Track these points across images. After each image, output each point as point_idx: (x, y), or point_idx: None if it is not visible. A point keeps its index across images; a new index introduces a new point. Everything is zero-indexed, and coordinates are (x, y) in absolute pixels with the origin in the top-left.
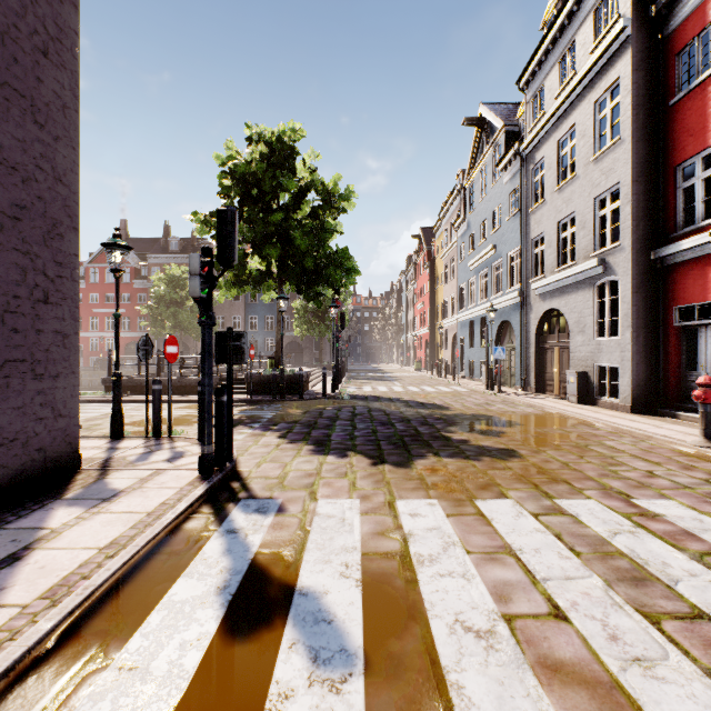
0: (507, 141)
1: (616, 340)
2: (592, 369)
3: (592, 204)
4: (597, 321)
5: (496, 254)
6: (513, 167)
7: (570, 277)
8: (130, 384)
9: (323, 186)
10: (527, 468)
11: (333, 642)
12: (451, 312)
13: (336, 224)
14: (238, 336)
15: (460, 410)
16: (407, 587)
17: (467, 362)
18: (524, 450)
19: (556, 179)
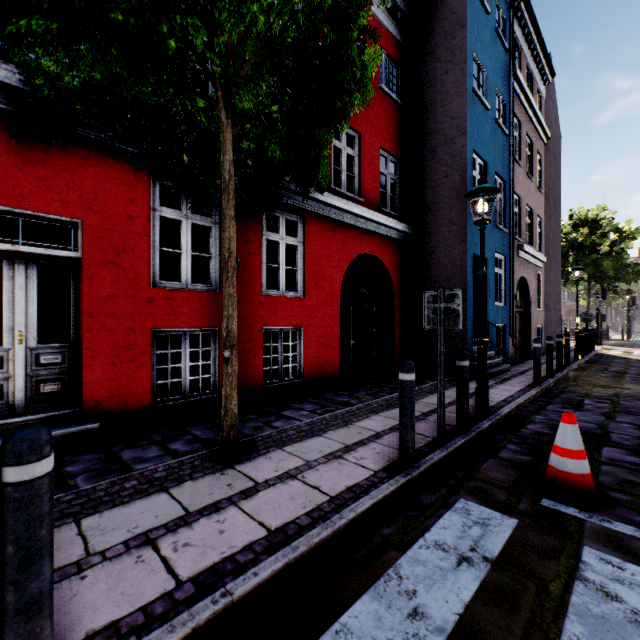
0: None
1: None
2: None
3: None
4: None
5: None
6: None
7: None
8: None
9: (619, 230)
10: None
11: None
12: None
13: (627, 245)
14: (602, 315)
15: None
16: None
17: None
18: None
19: None
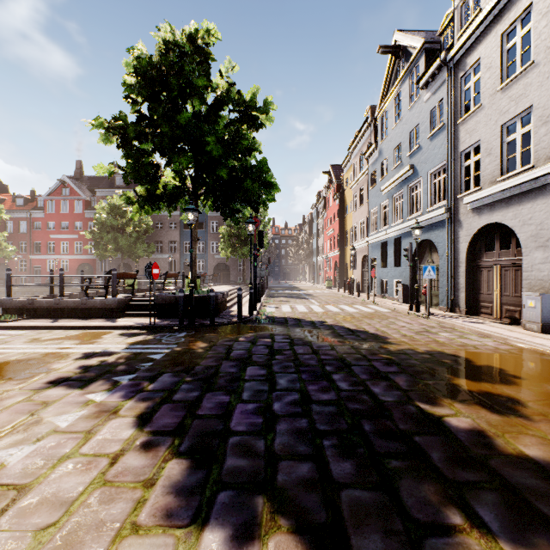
0: (426, 59)
1: None
2: None
3: None
4: None
5: (413, 175)
6: (437, 81)
7: (524, 183)
8: (30, 306)
9: (240, 95)
10: None
11: None
12: (360, 236)
13: (254, 143)
14: None
15: (404, 343)
16: None
17: (378, 281)
18: None
19: (498, 77)
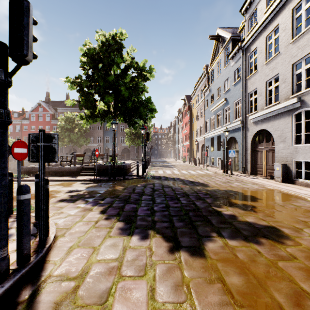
0: (232, 44)
1: (309, 145)
2: (291, 162)
3: (291, 68)
4: (294, 135)
5: (226, 103)
6: (237, 56)
7: (275, 110)
8: (33, 170)
9: (137, 64)
10: (309, 257)
11: None
12: (200, 134)
13: (144, 87)
14: (49, 137)
15: (215, 187)
16: None
17: (209, 158)
18: (285, 228)
19: (264, 58)
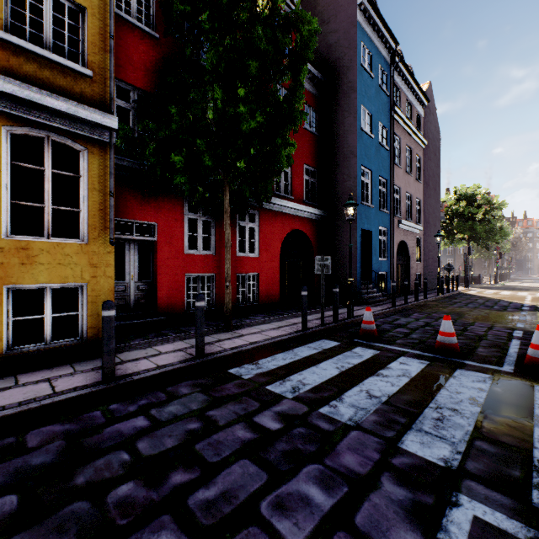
0: None
1: None
2: None
3: None
4: None
5: None
6: None
7: None
8: None
9: (489, 203)
10: None
11: (489, 293)
12: None
13: (496, 213)
14: (469, 266)
15: None
16: (499, 293)
17: None
18: None
19: None
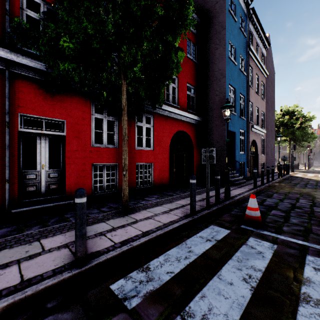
0: None
1: None
2: None
3: None
4: None
5: None
6: None
7: None
8: None
9: (304, 117)
10: None
11: (311, 175)
12: None
13: (308, 123)
14: (294, 157)
15: None
16: (317, 175)
17: None
18: None
19: None
